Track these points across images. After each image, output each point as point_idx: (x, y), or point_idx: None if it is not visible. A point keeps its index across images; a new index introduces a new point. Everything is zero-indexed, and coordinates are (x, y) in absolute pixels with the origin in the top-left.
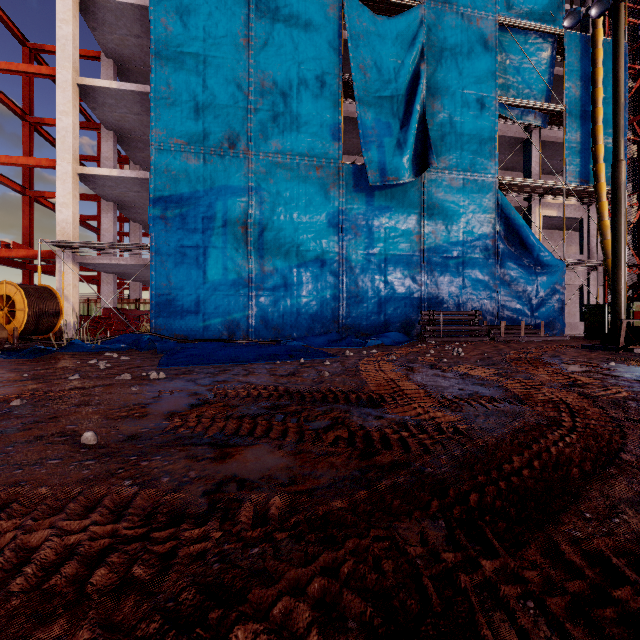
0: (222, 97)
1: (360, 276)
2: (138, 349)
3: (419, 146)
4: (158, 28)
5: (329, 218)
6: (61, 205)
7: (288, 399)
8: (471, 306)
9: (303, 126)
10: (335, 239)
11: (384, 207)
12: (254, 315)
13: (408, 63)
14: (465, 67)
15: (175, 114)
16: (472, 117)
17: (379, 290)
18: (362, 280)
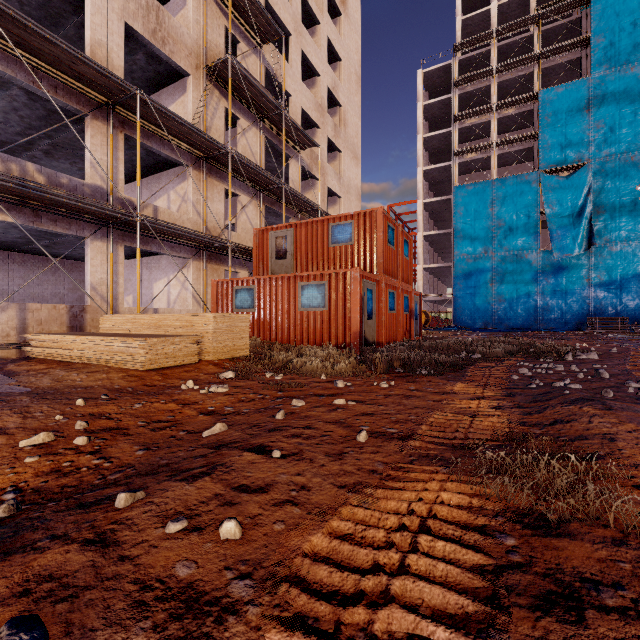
0: (481, 234)
1: (550, 301)
2: (458, 330)
3: (587, 235)
4: (456, 215)
5: (532, 276)
6: (418, 280)
7: (505, 334)
8: (626, 314)
9: (519, 238)
10: (536, 285)
11: (564, 267)
12: (495, 319)
13: (579, 197)
14: (621, 186)
15: (462, 245)
16: (627, 212)
17: (561, 307)
18: (551, 303)
